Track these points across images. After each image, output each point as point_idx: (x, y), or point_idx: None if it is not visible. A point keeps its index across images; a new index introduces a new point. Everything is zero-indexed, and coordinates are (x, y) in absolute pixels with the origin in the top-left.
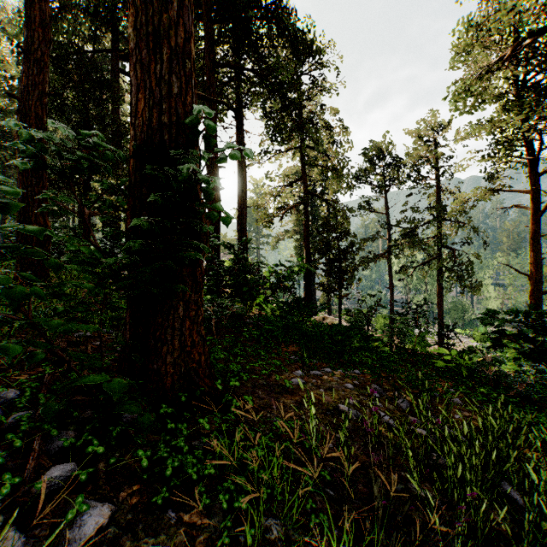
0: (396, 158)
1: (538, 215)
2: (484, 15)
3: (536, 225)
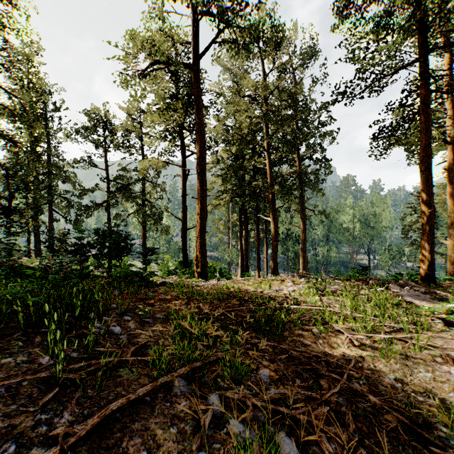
0: (111, 125)
1: (184, 182)
2: (141, 36)
3: (184, 188)
